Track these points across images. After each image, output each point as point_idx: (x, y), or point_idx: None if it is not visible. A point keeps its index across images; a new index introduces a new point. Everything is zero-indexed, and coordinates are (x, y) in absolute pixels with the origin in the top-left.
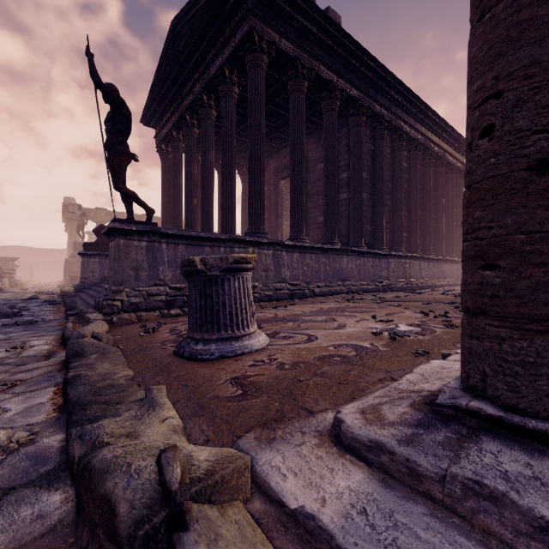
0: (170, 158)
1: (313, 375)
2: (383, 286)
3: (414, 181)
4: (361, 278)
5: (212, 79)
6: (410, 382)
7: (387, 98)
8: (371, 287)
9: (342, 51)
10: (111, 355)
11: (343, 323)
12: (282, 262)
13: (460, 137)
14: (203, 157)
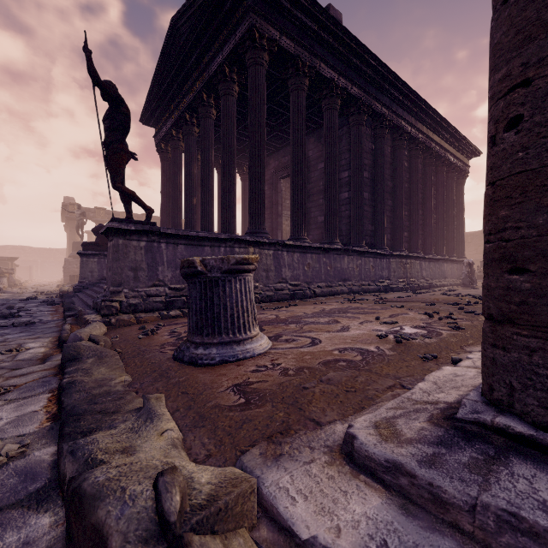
0: (169, 157)
1: (319, 381)
2: (384, 286)
3: (415, 180)
4: (362, 278)
5: (212, 77)
6: (423, 391)
7: (388, 97)
8: (372, 287)
9: (343, 50)
10: (108, 359)
11: (347, 325)
12: (283, 262)
13: (461, 136)
14: (203, 156)
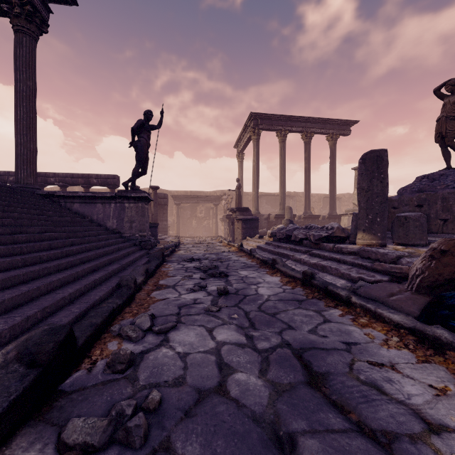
0: None
1: None
2: None
3: None
4: None
5: None
6: None
7: None
8: None
9: None
10: None
11: None
12: None
13: None
14: None
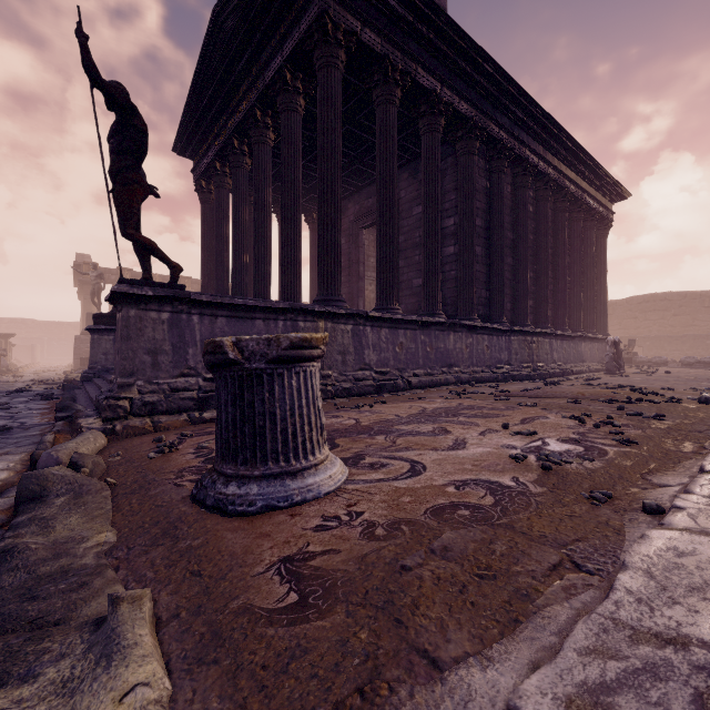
0: (213, 199)
1: (428, 553)
2: (503, 373)
3: (543, 231)
4: (473, 362)
5: (268, 87)
6: (637, 598)
7: (508, 116)
8: (488, 375)
9: (448, 50)
10: (90, 497)
11: (461, 438)
12: (366, 342)
13: (603, 172)
14: (256, 196)
